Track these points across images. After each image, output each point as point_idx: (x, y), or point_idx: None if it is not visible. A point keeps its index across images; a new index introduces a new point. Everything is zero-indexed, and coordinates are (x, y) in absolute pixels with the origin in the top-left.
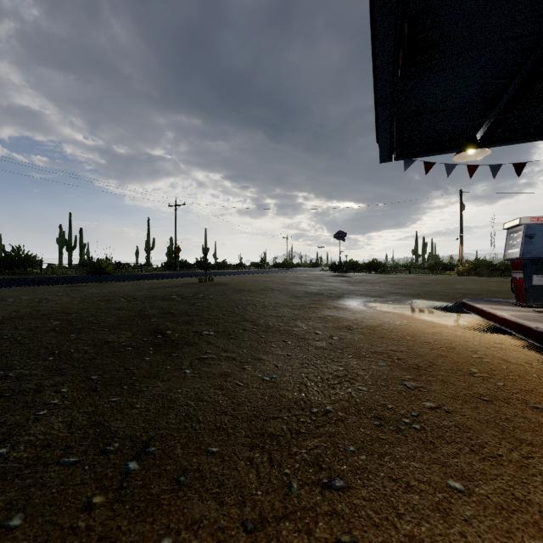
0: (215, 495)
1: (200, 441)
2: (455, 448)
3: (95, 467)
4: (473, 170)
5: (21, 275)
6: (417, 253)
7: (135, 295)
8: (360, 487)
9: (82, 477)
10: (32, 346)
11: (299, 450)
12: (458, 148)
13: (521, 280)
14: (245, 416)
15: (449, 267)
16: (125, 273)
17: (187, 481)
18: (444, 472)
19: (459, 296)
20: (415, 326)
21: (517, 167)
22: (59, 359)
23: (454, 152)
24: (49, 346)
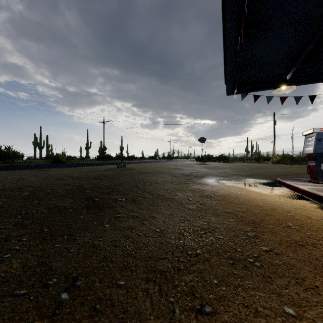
0: (121, 320)
1: (112, 276)
2: (285, 281)
3: (38, 297)
4: (283, 99)
5: (10, 163)
6: (247, 150)
7: (77, 176)
8: (223, 312)
9: (27, 306)
10: (8, 209)
11: (179, 283)
12: (274, 86)
13: (314, 166)
14: (143, 257)
15: (267, 159)
16: (73, 162)
17: (102, 308)
18: (280, 300)
19: (274, 176)
20: (249, 195)
21: (310, 98)
22: (25, 217)
23: (271, 89)
24: (19, 209)
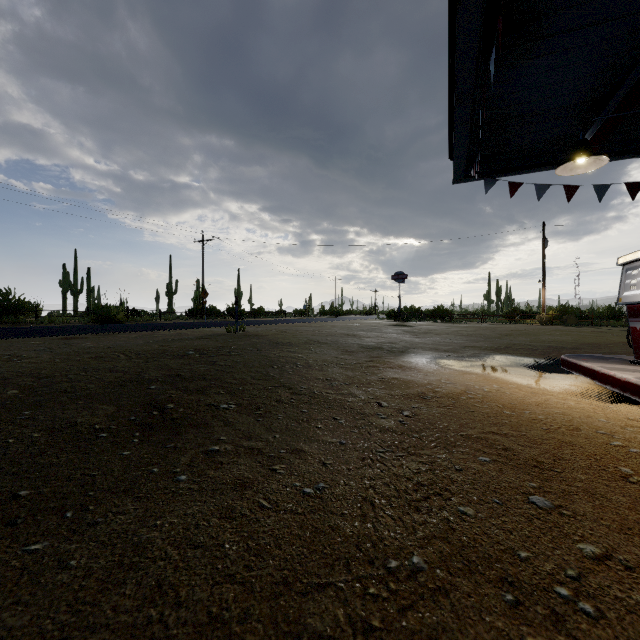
0: None
1: None
2: None
3: None
4: (572, 191)
5: (11, 324)
6: (489, 298)
7: (140, 351)
8: None
9: None
10: None
11: None
12: (553, 164)
13: None
14: (268, 583)
15: (529, 315)
16: (140, 322)
17: None
18: None
19: (551, 350)
20: (510, 393)
21: (627, 188)
22: None
23: (547, 169)
24: None
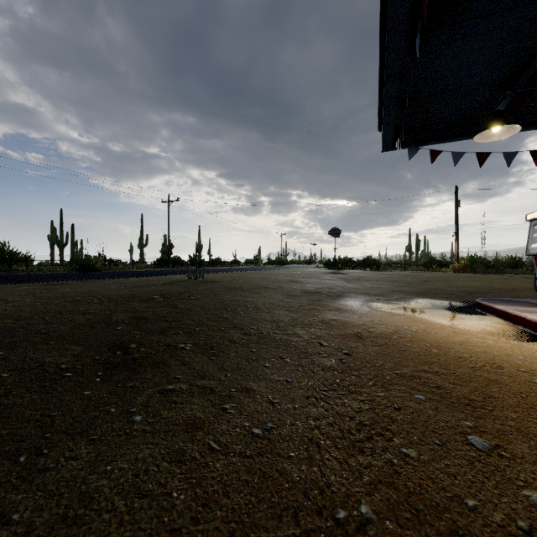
0: None
1: None
2: None
3: None
4: (484, 158)
5: (5, 272)
6: (410, 250)
7: (111, 295)
8: None
9: None
10: None
11: None
12: (468, 134)
13: None
14: None
15: (444, 264)
16: (115, 270)
17: None
18: None
19: (465, 294)
20: (435, 332)
21: (532, 155)
22: None
23: (462, 139)
24: None
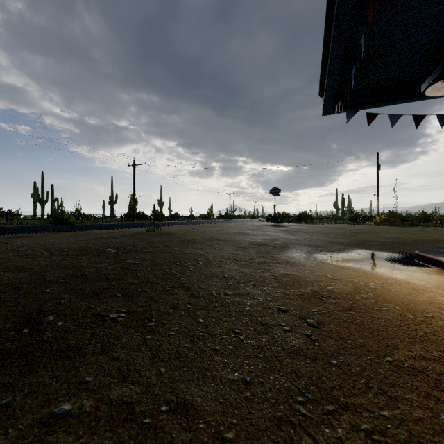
0: None
1: None
2: None
3: None
4: (418, 120)
5: None
6: (337, 206)
7: (65, 248)
8: None
9: None
10: None
11: None
12: (403, 98)
13: None
14: None
15: (366, 218)
16: (87, 223)
17: None
18: None
19: (397, 245)
20: (394, 289)
21: None
22: None
23: (397, 103)
24: None
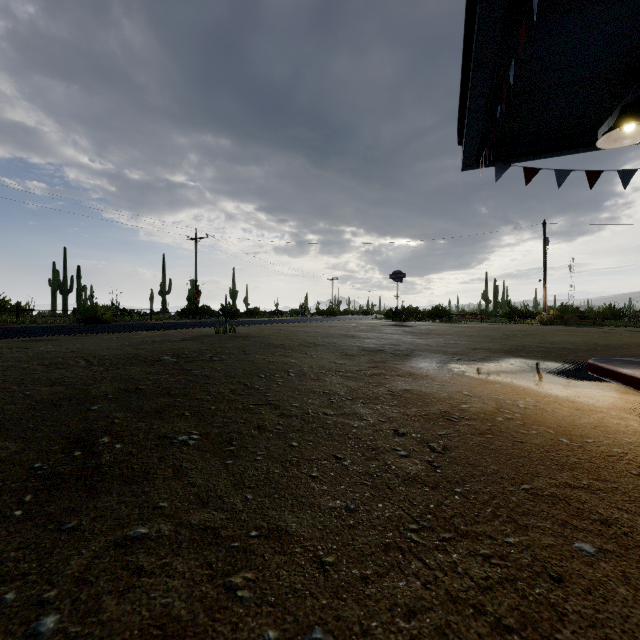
0: None
1: None
2: None
3: None
4: (595, 177)
5: None
6: (487, 298)
7: (106, 355)
8: None
9: None
10: None
11: None
12: (573, 147)
13: None
14: None
15: (528, 315)
16: (129, 322)
17: None
18: None
19: (567, 353)
20: (551, 409)
21: None
22: None
23: (566, 154)
24: None
